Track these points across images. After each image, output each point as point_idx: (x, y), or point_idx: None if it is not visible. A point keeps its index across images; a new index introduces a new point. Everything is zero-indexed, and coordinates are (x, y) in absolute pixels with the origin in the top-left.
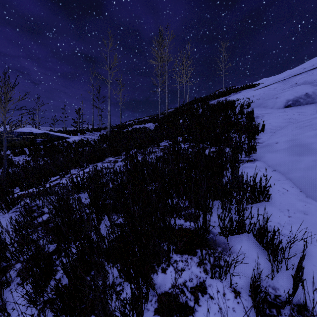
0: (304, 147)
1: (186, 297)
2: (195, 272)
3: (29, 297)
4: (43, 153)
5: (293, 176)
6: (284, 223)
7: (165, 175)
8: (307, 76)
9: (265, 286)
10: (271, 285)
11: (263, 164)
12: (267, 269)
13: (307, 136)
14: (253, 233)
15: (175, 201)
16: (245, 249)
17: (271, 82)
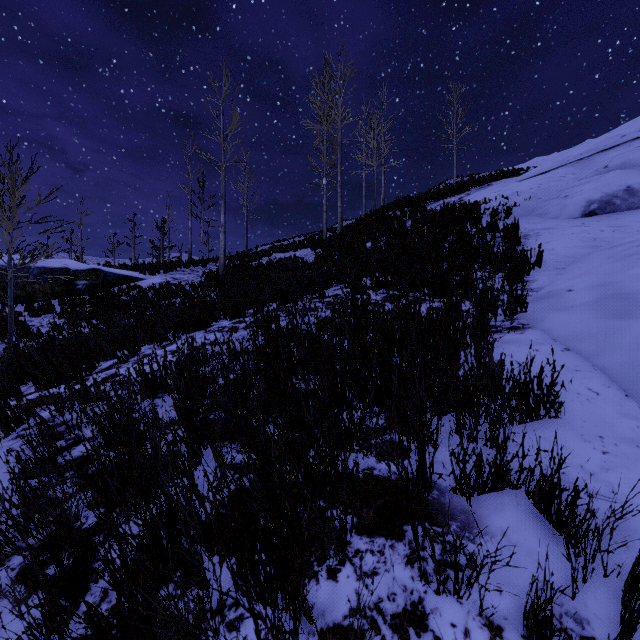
0: (629, 301)
1: (382, 639)
2: (401, 578)
3: (35, 636)
4: (90, 310)
5: (609, 362)
6: (593, 466)
7: (336, 360)
8: (629, 151)
9: (557, 614)
10: (571, 612)
11: (542, 336)
12: (560, 574)
13: (635, 277)
14: (528, 490)
15: (356, 415)
16: (510, 527)
17: (553, 165)
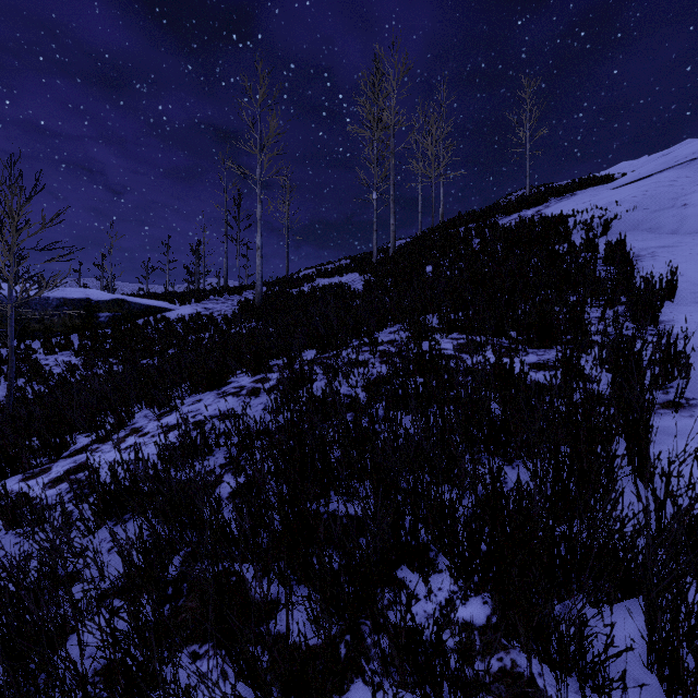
0: None
1: None
2: None
3: None
4: (109, 347)
5: None
6: None
7: (400, 476)
8: None
9: None
10: None
11: None
12: None
13: None
14: None
15: (438, 585)
16: None
17: (656, 167)
